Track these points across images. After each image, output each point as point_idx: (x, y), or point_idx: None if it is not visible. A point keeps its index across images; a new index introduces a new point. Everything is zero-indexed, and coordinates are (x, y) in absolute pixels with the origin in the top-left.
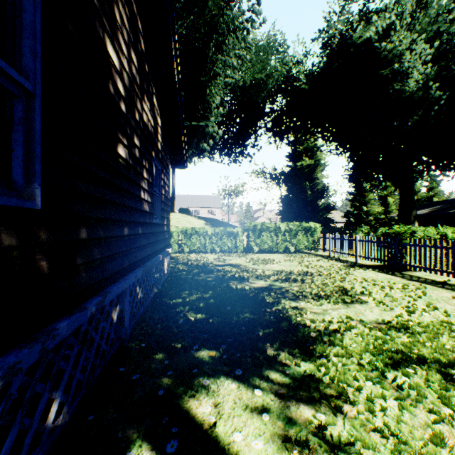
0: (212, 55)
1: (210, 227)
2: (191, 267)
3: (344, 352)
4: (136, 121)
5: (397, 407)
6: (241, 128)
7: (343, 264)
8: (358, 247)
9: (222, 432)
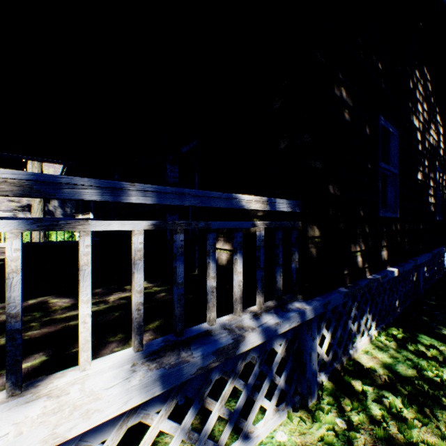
0: None
1: None
2: None
3: None
4: (425, 149)
5: None
6: None
7: None
8: None
9: None
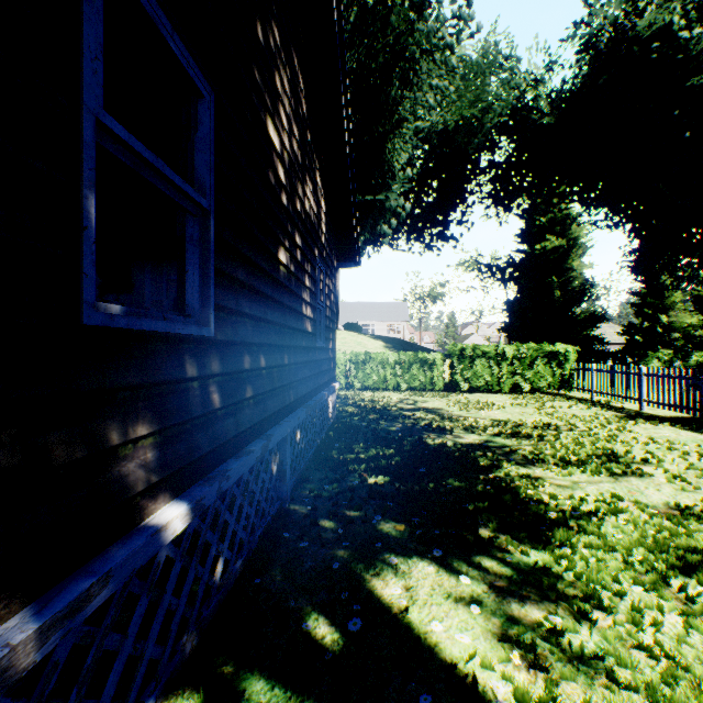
0: (395, 94)
1: (391, 351)
2: (365, 411)
3: (600, 543)
4: (298, 213)
5: (681, 625)
6: (440, 196)
7: (615, 413)
8: (645, 385)
9: (417, 619)
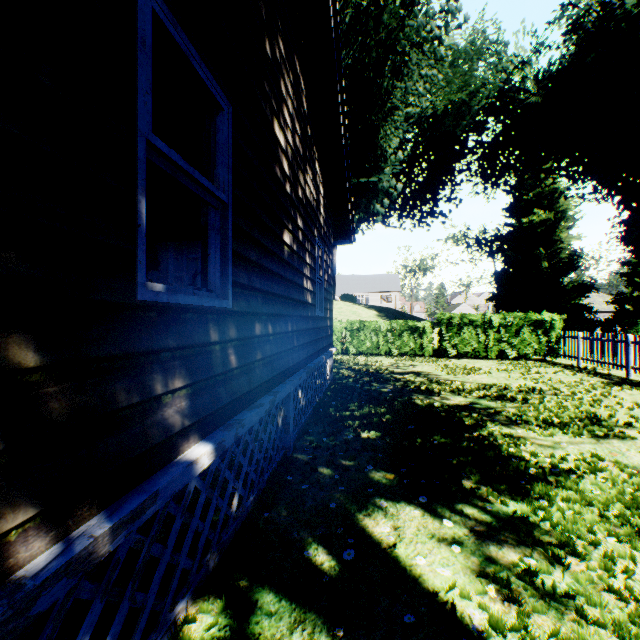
0: (387, 84)
1: (383, 319)
2: (359, 374)
3: (577, 498)
4: (299, 199)
5: None
6: (429, 176)
7: (600, 379)
8: (632, 353)
9: (403, 554)
